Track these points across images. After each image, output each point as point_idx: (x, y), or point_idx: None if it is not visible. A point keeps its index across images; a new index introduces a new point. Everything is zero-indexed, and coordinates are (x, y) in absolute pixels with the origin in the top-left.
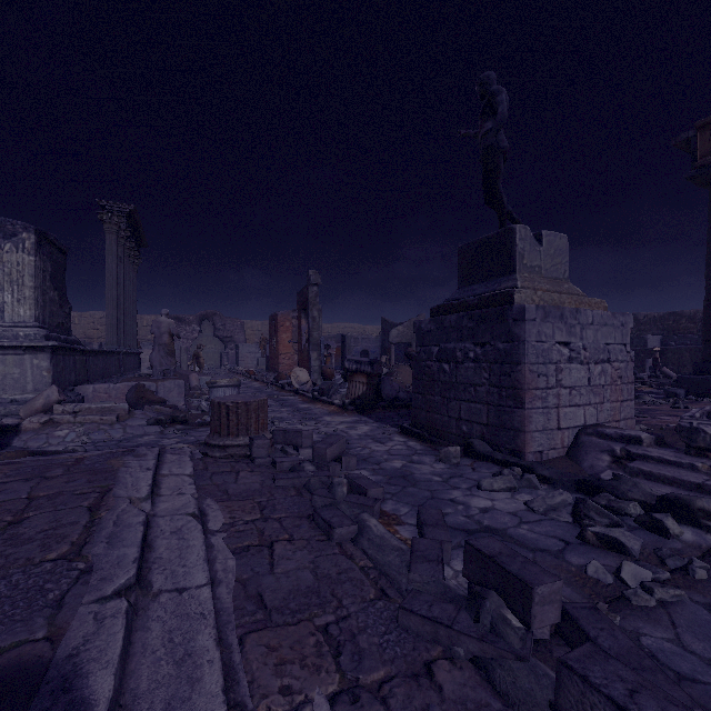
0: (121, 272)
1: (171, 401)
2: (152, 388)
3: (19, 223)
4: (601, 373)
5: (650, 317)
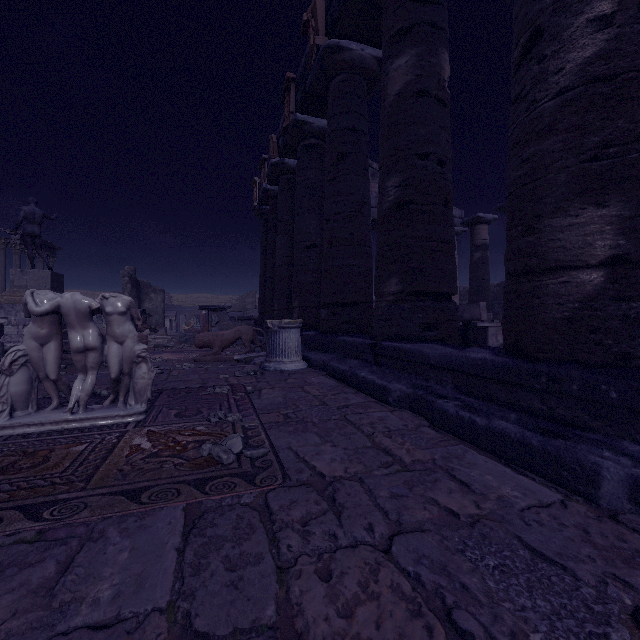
0: None
1: None
2: None
3: None
4: None
5: (466, 289)
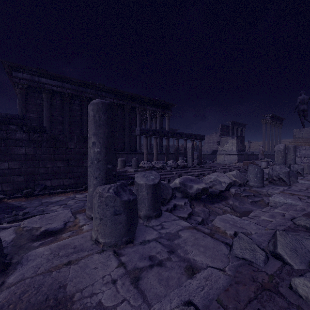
0: (269, 132)
1: (260, 165)
2: (256, 162)
3: (234, 136)
4: (307, 159)
5: None
